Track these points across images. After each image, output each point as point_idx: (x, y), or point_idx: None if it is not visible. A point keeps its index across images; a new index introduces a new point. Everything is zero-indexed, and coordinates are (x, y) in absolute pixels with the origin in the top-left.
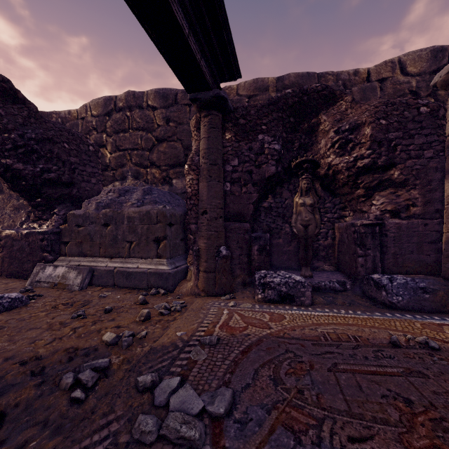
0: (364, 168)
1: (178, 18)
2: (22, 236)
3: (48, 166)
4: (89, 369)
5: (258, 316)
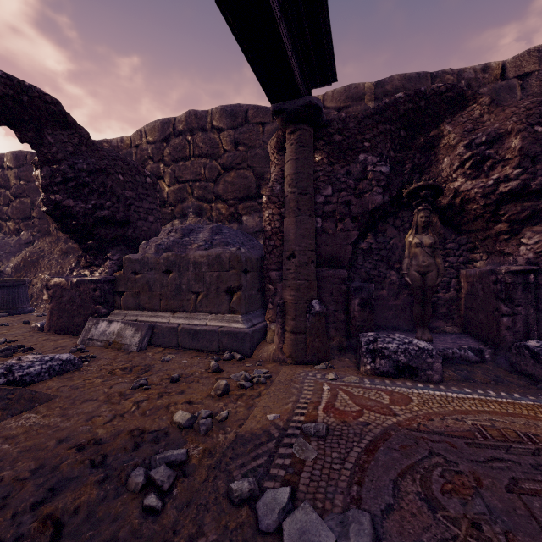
0: (509, 194)
1: None
2: (72, 285)
3: (100, 202)
4: (163, 464)
5: (372, 395)
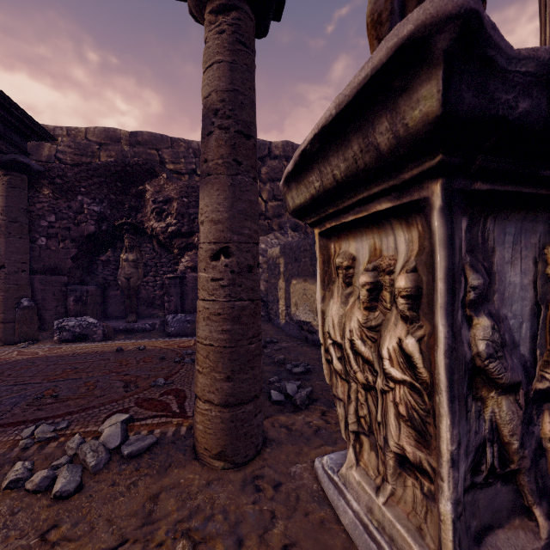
0: (174, 233)
1: None
2: None
3: None
4: None
5: (38, 350)
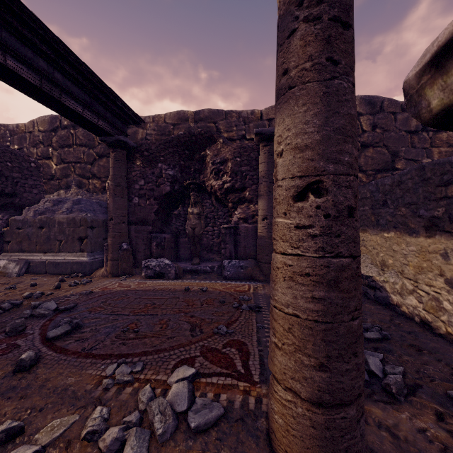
0: (228, 189)
1: (71, 107)
2: None
3: None
4: (8, 303)
5: (131, 283)
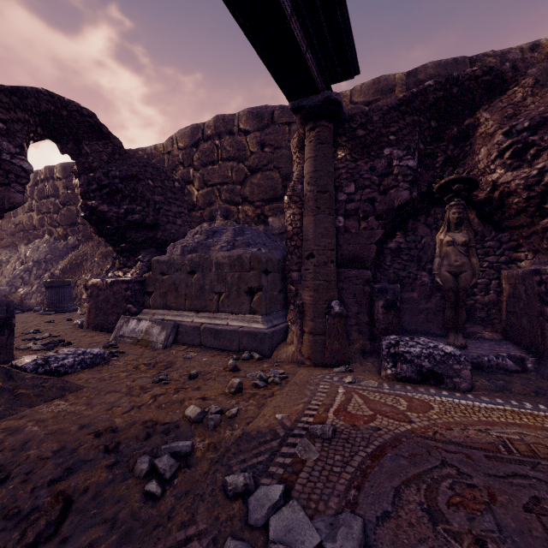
0: None
1: None
2: (107, 285)
3: (132, 207)
4: (167, 454)
5: (389, 400)
